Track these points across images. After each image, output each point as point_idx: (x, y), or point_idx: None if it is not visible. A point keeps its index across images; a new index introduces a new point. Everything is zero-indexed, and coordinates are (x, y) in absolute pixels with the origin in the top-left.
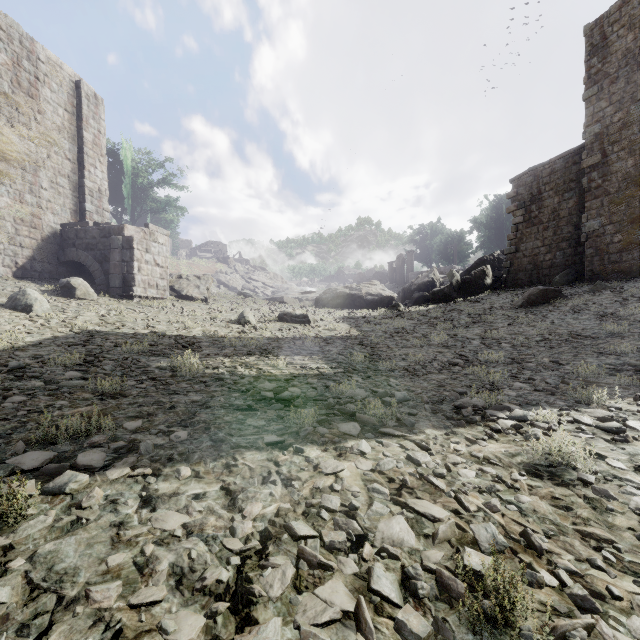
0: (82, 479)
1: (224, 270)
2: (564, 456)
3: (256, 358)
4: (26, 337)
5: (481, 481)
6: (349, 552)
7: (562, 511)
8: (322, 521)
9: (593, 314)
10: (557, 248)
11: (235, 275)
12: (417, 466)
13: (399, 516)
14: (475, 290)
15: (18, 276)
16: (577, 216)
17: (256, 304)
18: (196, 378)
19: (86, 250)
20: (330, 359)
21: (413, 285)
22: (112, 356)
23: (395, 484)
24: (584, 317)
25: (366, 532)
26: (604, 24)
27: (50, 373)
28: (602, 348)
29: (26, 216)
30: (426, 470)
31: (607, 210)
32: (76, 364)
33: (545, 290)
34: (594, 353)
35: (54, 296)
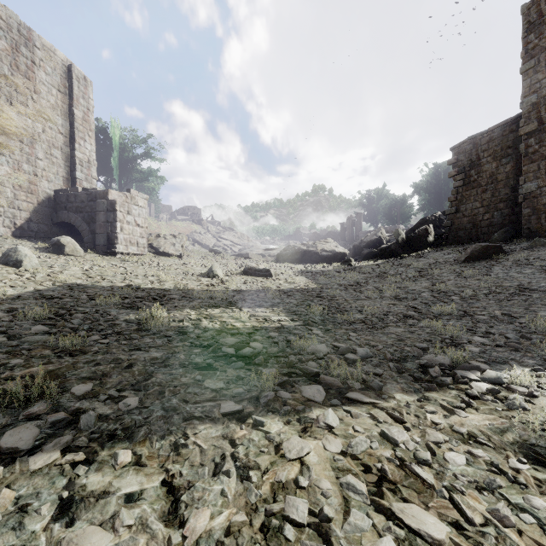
0: None
1: (198, 230)
2: None
3: (221, 310)
4: (7, 290)
5: (475, 471)
6: None
7: None
8: (286, 543)
9: (536, 268)
10: (495, 208)
11: (208, 235)
12: (394, 446)
13: (387, 538)
14: (419, 247)
15: (16, 235)
16: (514, 179)
17: (224, 259)
18: (160, 332)
19: (76, 212)
20: (290, 311)
21: (362, 242)
22: (84, 309)
23: (373, 476)
24: (528, 271)
25: None
26: (541, 3)
27: (17, 327)
28: None
29: (24, 183)
30: (406, 453)
31: (544, 173)
32: (46, 317)
33: (487, 246)
34: (545, 306)
35: (46, 253)
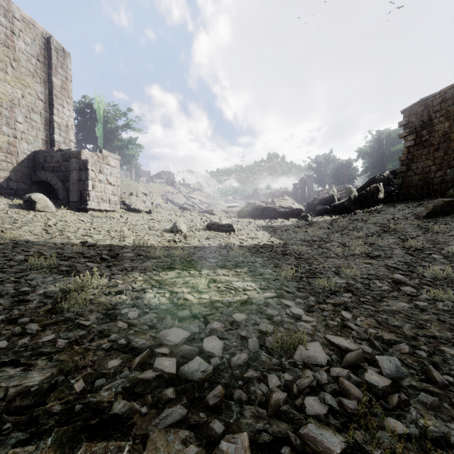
0: None
1: (171, 191)
2: None
3: (175, 274)
4: None
5: None
6: None
7: None
8: None
9: None
10: (448, 166)
11: (179, 194)
12: None
13: None
14: (370, 203)
15: None
16: None
17: (191, 215)
18: (79, 315)
19: (52, 172)
20: (257, 274)
21: (316, 200)
22: (3, 275)
23: None
24: None
25: None
26: None
27: None
28: None
29: (3, 144)
30: None
31: None
32: None
33: (450, 201)
34: None
35: (17, 209)
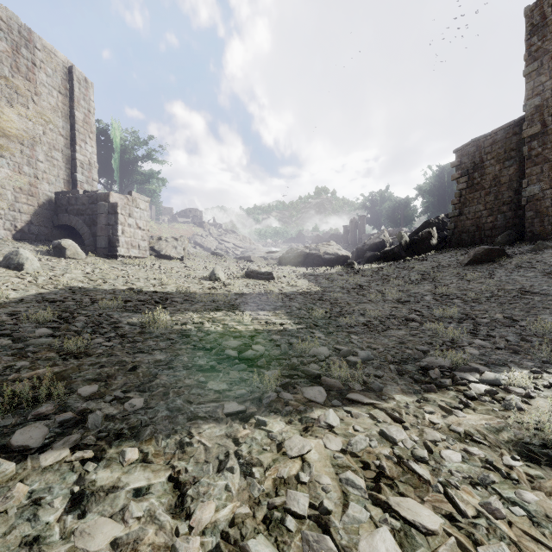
0: (6, 469)
1: (200, 233)
2: None
3: (223, 313)
4: (10, 294)
5: (470, 467)
6: None
7: None
8: (287, 533)
9: (538, 271)
10: (498, 211)
11: (209, 237)
12: (393, 445)
13: (383, 529)
14: (422, 250)
15: (17, 238)
16: (517, 182)
17: (226, 262)
18: (163, 335)
19: (77, 215)
20: (293, 314)
21: (365, 245)
22: (87, 312)
23: (371, 472)
24: (530, 274)
25: None
26: (544, 5)
27: (21, 330)
28: None
29: (24, 185)
30: (404, 451)
31: (547, 176)
32: (50, 321)
33: (490, 249)
34: (546, 309)
35: (47, 256)
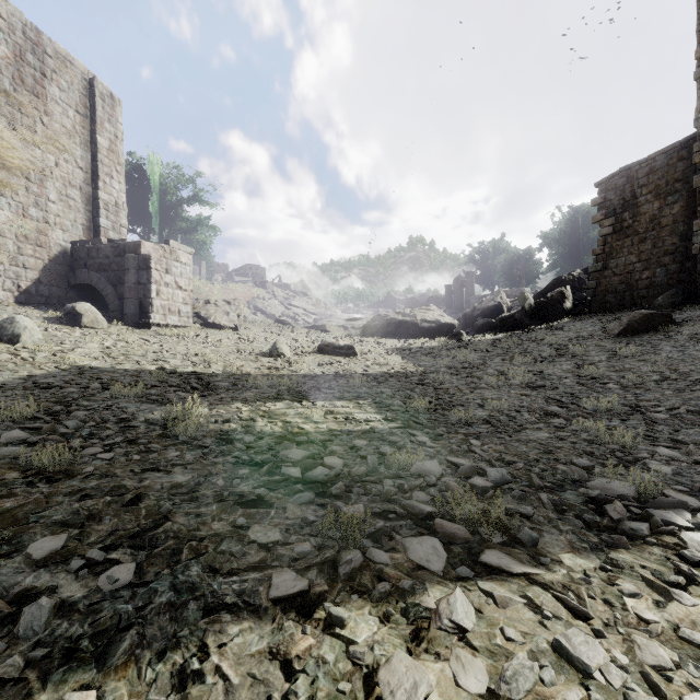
0: None
1: (262, 295)
2: None
3: (285, 405)
4: None
5: None
6: None
7: None
8: None
9: None
10: (657, 264)
11: (273, 301)
12: (584, 678)
13: None
14: (552, 316)
15: (21, 301)
16: (684, 224)
17: (294, 333)
18: (194, 439)
19: (99, 271)
20: (383, 406)
21: (476, 310)
22: (91, 403)
23: None
24: None
25: None
26: None
27: None
28: None
29: (30, 233)
30: (609, 694)
31: None
32: (32, 417)
33: (650, 315)
34: None
35: (57, 324)
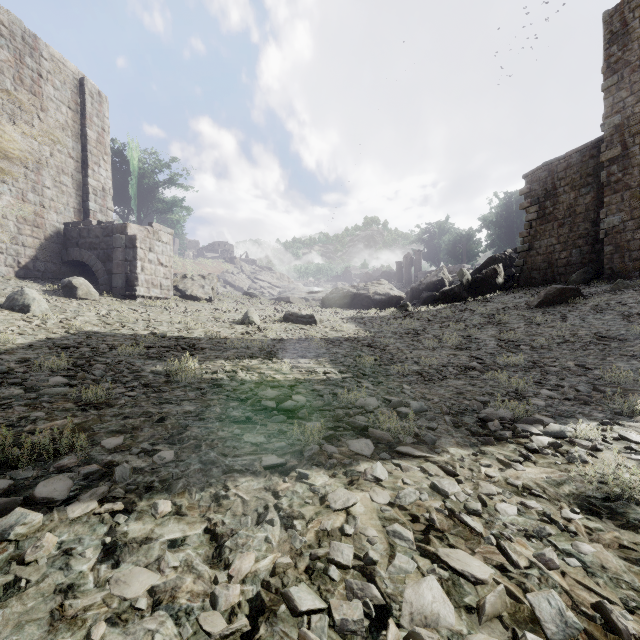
0: (33, 520)
1: (230, 270)
2: (624, 487)
3: (259, 361)
4: (17, 339)
5: (526, 520)
6: (367, 636)
7: (638, 568)
8: (331, 583)
9: (617, 314)
10: (573, 245)
11: (241, 275)
12: (444, 498)
13: (430, 577)
14: (486, 289)
15: (20, 276)
16: (595, 212)
17: (261, 304)
18: (192, 384)
19: (89, 249)
20: (337, 362)
21: (422, 284)
22: (105, 359)
23: (420, 525)
24: (607, 317)
25: (388, 601)
26: (625, 10)
27: (33, 379)
28: (632, 351)
29: (29, 215)
30: (456, 504)
31: (628, 205)
32: (64, 368)
33: (563, 289)
34: (624, 356)
35: (55, 296)
